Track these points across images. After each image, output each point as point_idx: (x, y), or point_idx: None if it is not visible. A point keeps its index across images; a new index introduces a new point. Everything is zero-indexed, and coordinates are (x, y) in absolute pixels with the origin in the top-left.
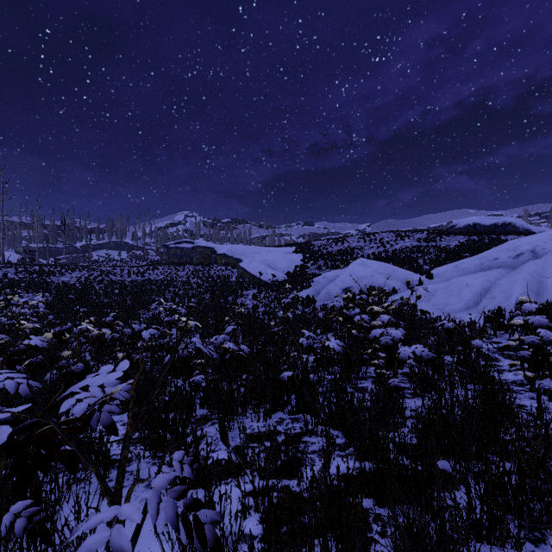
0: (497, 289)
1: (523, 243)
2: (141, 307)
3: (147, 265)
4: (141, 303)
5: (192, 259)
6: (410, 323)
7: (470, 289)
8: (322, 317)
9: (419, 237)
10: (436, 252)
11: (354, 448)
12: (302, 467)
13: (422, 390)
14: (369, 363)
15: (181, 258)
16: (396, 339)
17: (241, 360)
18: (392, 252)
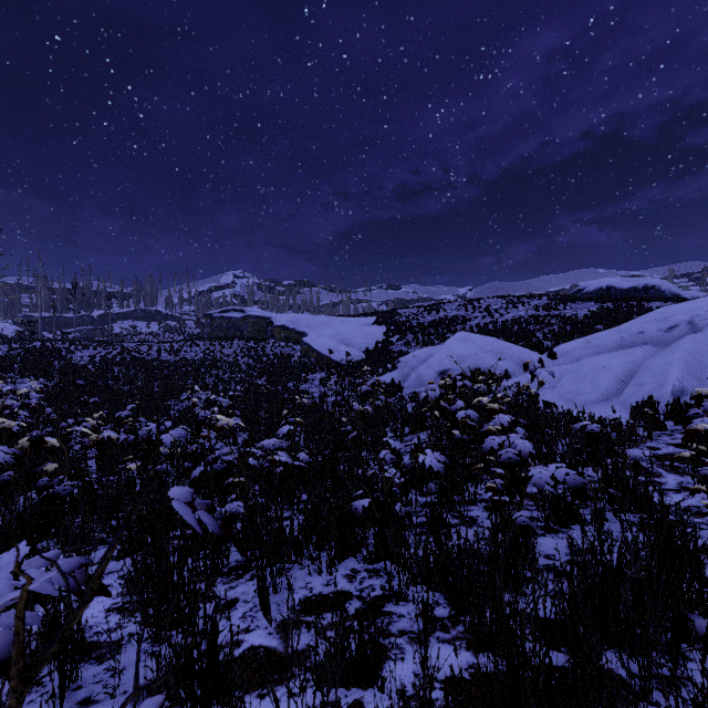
0: (645, 373)
1: (678, 312)
2: (173, 396)
3: (183, 340)
4: (173, 390)
5: (243, 332)
6: (531, 421)
7: (609, 373)
8: (411, 411)
9: (537, 304)
10: (560, 323)
11: (465, 627)
12: (383, 662)
13: (557, 522)
14: (480, 481)
15: (228, 331)
16: (524, 454)
17: (299, 474)
18: (503, 323)
